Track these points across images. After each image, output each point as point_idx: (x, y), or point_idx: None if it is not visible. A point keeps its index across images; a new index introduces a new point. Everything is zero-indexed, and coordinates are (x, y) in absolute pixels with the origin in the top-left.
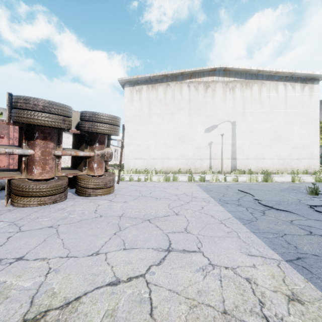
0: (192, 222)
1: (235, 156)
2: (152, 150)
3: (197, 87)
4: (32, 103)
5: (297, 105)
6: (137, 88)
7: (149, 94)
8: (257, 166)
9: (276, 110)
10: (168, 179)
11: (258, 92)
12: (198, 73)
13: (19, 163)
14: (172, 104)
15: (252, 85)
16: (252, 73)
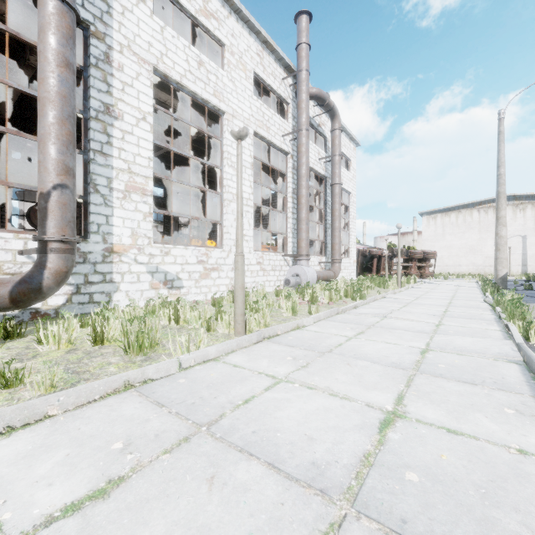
0: None
1: (526, 263)
2: (445, 259)
3: (487, 211)
4: (416, 253)
5: None
6: (433, 216)
7: (442, 220)
8: None
9: None
10: (458, 277)
11: None
12: (487, 200)
13: (405, 268)
14: (463, 226)
15: None
16: None
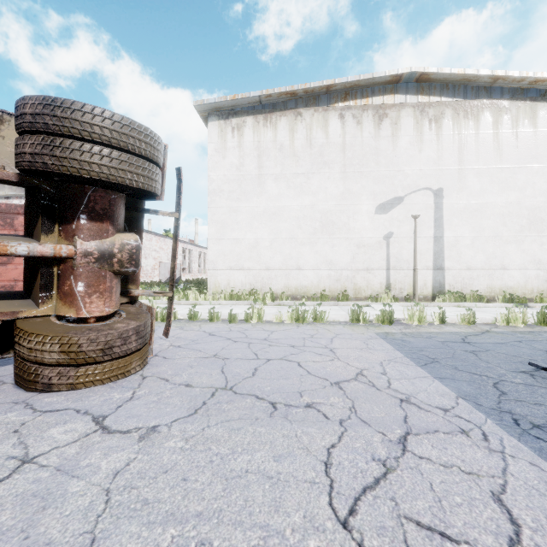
0: None
1: (442, 262)
2: (264, 250)
3: (361, 117)
4: None
5: None
6: (234, 123)
7: (258, 135)
8: (490, 284)
9: (532, 165)
10: (303, 317)
11: (493, 126)
12: (362, 87)
13: None
14: (307, 155)
15: (480, 111)
16: (478, 86)
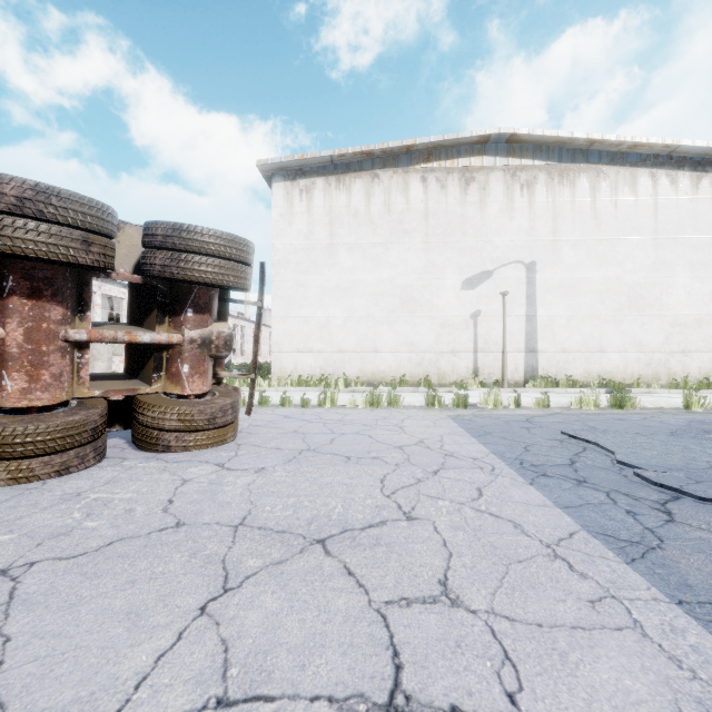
0: (460, 550)
1: (535, 344)
2: (337, 330)
3: (445, 181)
4: None
5: (683, 224)
6: (302, 185)
7: (330, 199)
8: (587, 368)
9: (632, 237)
10: (377, 401)
11: (590, 194)
12: (446, 148)
13: None
14: (386, 223)
15: (576, 177)
16: (575, 148)
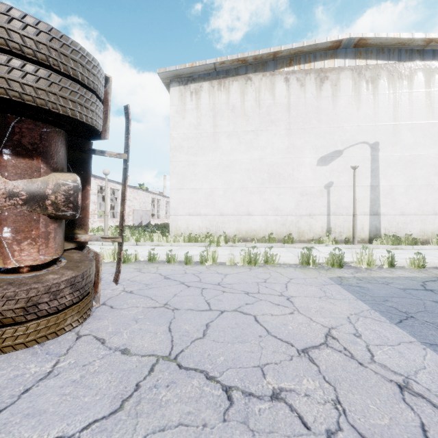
0: None
1: (378, 209)
2: (219, 198)
3: (304, 80)
4: None
5: None
6: (192, 88)
7: (213, 98)
8: (422, 228)
9: None
10: (254, 259)
11: (425, 85)
12: (305, 54)
13: None
14: (256, 115)
15: (413, 72)
16: (412, 49)
